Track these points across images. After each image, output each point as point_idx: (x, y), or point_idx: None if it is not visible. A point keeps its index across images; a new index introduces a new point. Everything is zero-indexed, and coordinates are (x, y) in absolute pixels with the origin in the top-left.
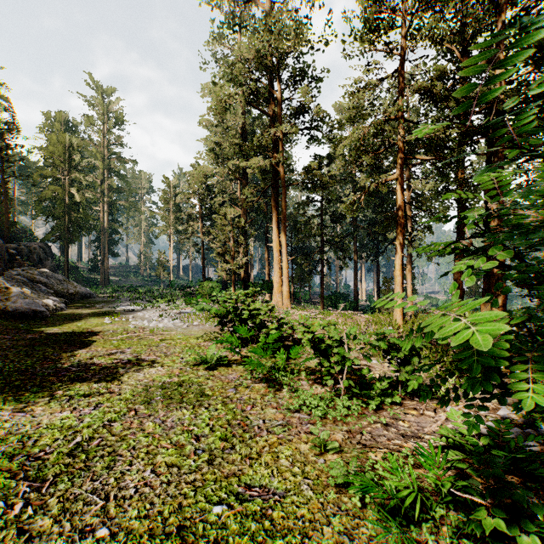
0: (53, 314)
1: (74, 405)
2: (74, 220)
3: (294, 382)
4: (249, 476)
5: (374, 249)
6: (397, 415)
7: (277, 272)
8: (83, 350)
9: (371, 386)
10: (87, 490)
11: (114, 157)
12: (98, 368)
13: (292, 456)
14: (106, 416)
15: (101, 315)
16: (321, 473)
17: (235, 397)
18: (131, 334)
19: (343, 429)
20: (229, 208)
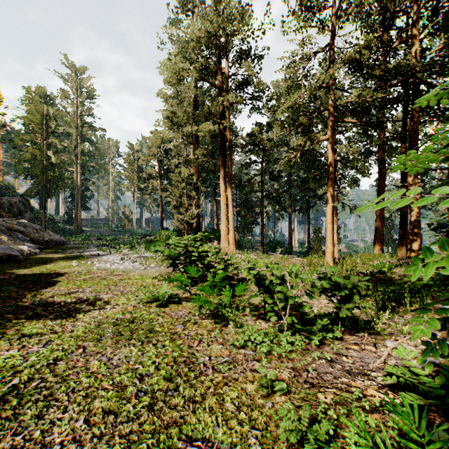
0: (27, 258)
1: (24, 342)
2: (50, 178)
3: (239, 318)
4: (191, 425)
5: (305, 203)
6: (340, 350)
7: (224, 222)
8: (47, 289)
9: (312, 321)
10: (4, 448)
11: (86, 126)
12: (56, 306)
13: (238, 399)
14: (52, 355)
15: (70, 259)
16: (270, 419)
17: (183, 333)
18: (93, 275)
19: (289, 366)
20: (183, 167)
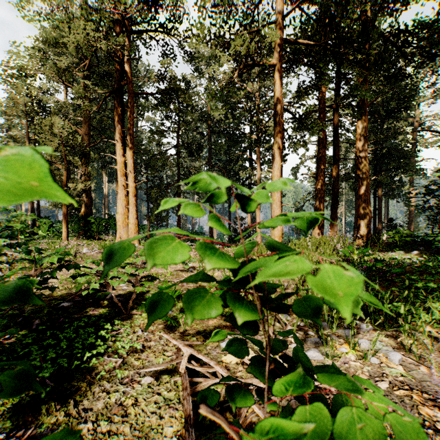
0: None
1: None
2: None
3: None
4: None
5: (227, 189)
6: None
7: (122, 200)
8: None
9: None
10: None
11: None
12: None
13: None
14: None
15: None
16: None
17: None
18: None
19: None
20: (55, 117)
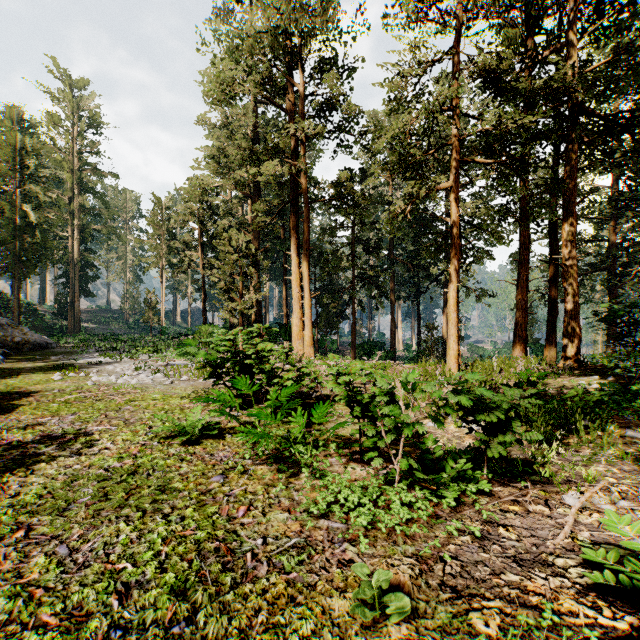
0: None
1: None
2: (28, 247)
3: (319, 461)
4: None
5: (414, 288)
6: (492, 515)
7: (297, 312)
8: None
9: (441, 464)
10: None
11: (87, 169)
12: (4, 448)
13: (316, 637)
14: None
15: (52, 370)
16: None
17: (222, 491)
18: (83, 394)
19: (408, 552)
20: (235, 231)
